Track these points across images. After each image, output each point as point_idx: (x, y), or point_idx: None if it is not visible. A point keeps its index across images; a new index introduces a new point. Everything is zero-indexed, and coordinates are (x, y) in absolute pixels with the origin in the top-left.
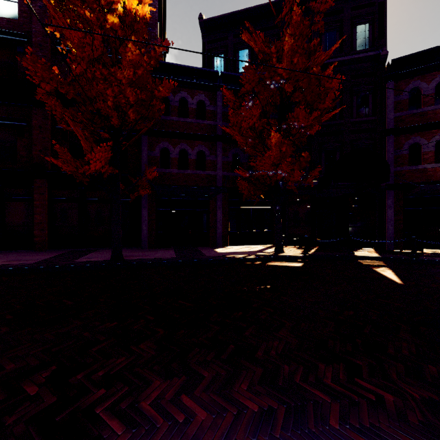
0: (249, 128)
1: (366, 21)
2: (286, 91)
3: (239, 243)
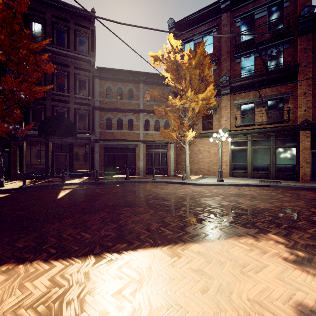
0: None
1: (85, 36)
2: None
3: None
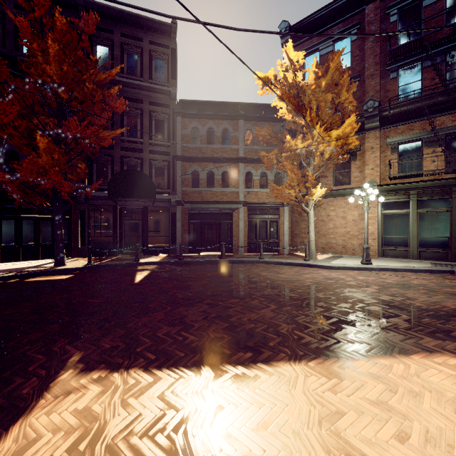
0: (4, 124)
1: (163, 59)
2: (61, 96)
3: (19, 259)
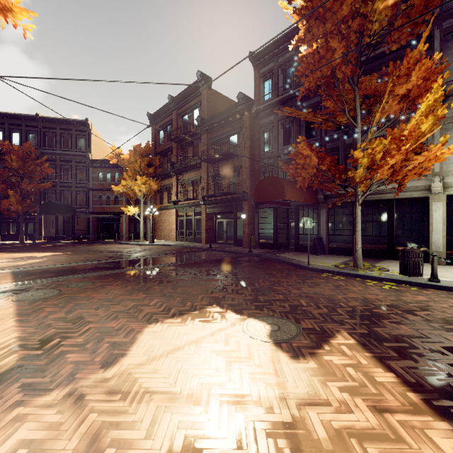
0: None
1: (83, 138)
2: (20, 172)
3: (9, 240)
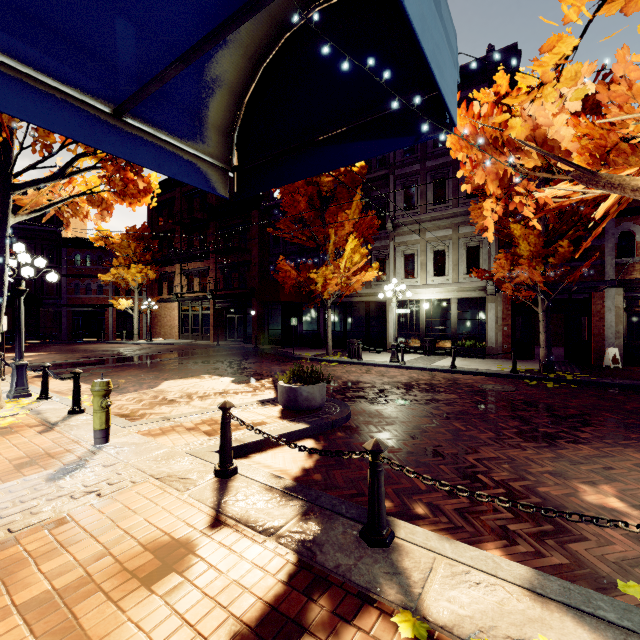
0: None
1: None
2: None
3: None
